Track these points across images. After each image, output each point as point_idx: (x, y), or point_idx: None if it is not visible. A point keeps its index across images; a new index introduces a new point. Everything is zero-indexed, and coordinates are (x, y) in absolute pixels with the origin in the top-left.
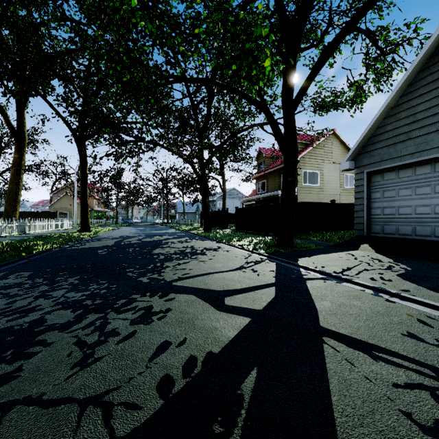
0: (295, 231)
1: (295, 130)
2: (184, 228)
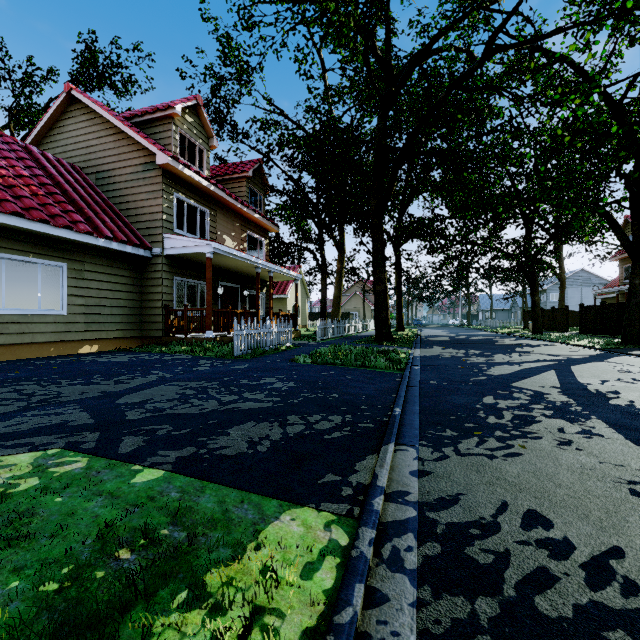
0: None
1: None
2: (502, 331)
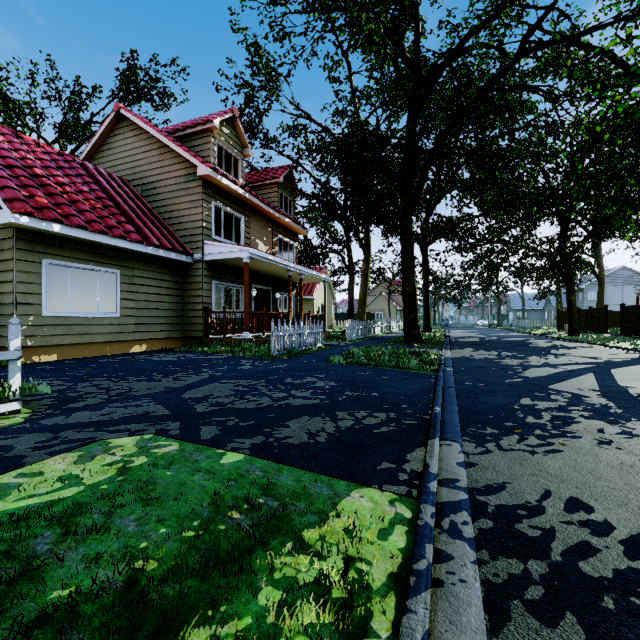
0: None
1: None
2: (535, 332)
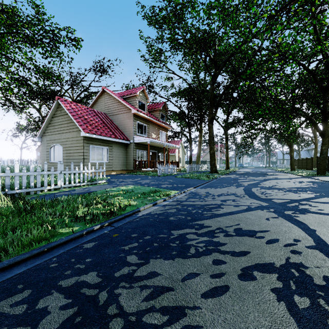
0: None
1: (328, 127)
2: (279, 169)
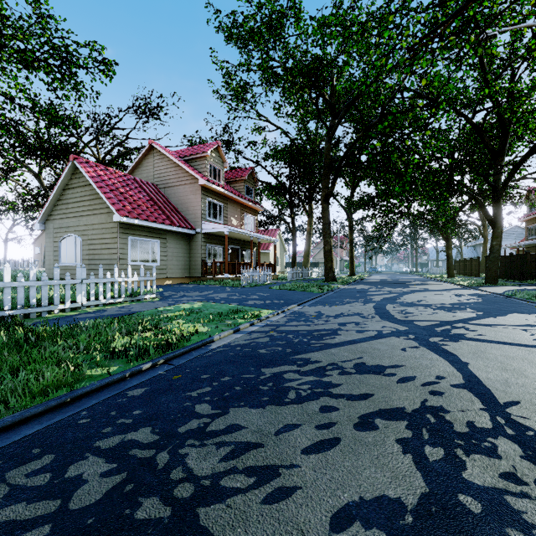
0: (527, 278)
1: (501, 211)
2: (431, 276)
